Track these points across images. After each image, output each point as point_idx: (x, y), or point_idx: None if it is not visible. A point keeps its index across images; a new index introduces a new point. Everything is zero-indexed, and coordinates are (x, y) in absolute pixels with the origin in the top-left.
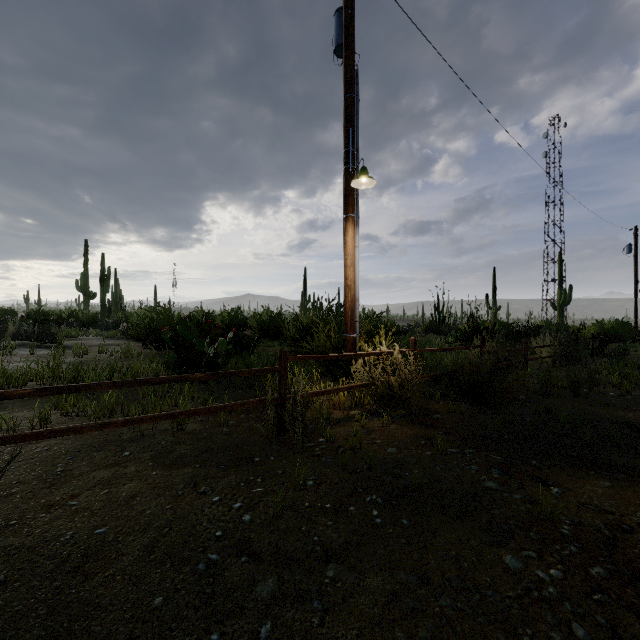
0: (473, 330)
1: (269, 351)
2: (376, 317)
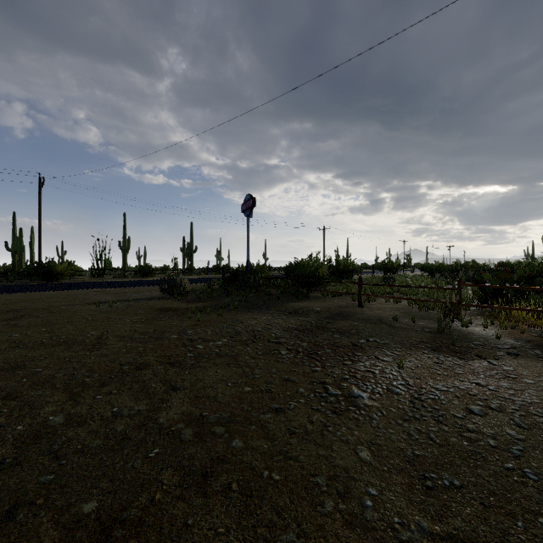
0: None
1: None
2: None
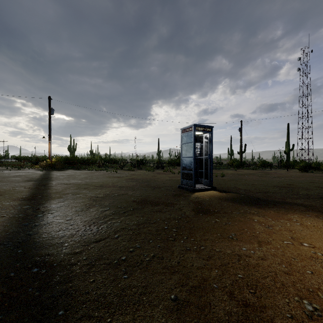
0: (137, 161)
1: None
2: (101, 157)
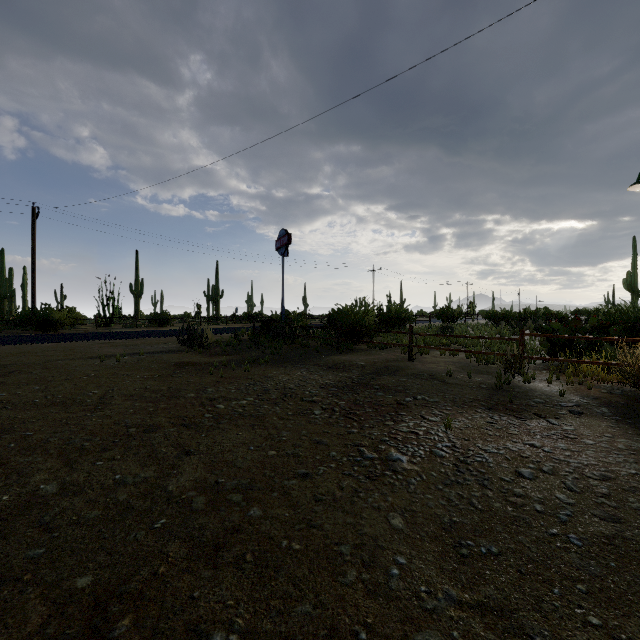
0: None
1: None
2: None
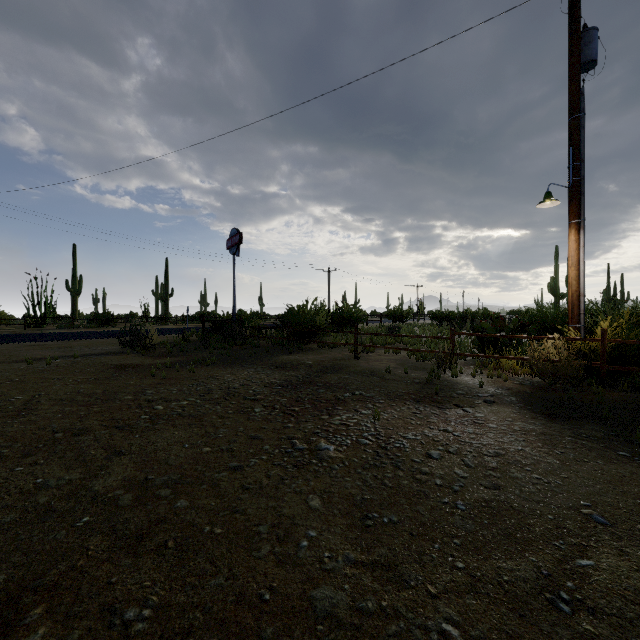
0: None
1: None
2: None
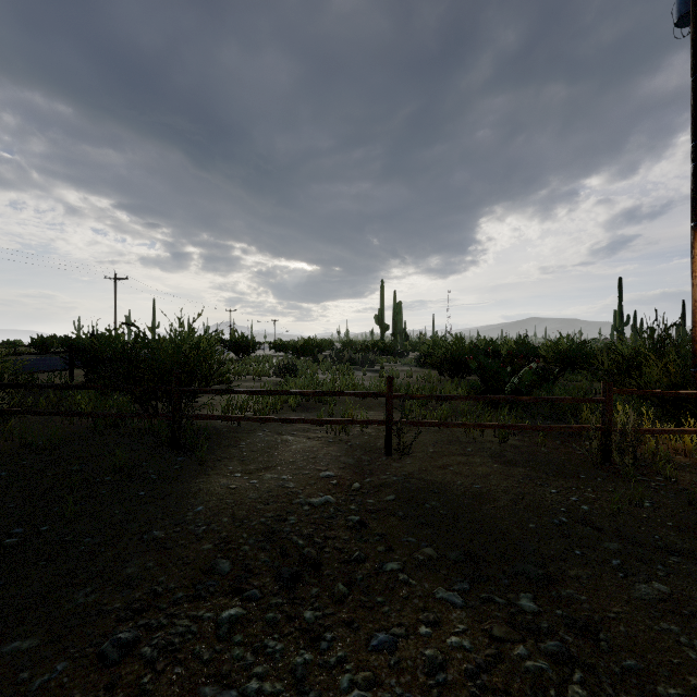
0: None
1: (571, 386)
2: None
